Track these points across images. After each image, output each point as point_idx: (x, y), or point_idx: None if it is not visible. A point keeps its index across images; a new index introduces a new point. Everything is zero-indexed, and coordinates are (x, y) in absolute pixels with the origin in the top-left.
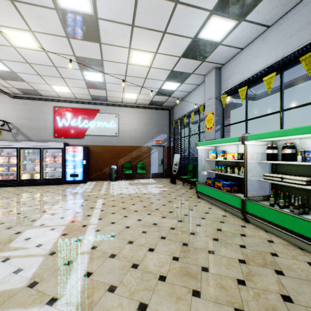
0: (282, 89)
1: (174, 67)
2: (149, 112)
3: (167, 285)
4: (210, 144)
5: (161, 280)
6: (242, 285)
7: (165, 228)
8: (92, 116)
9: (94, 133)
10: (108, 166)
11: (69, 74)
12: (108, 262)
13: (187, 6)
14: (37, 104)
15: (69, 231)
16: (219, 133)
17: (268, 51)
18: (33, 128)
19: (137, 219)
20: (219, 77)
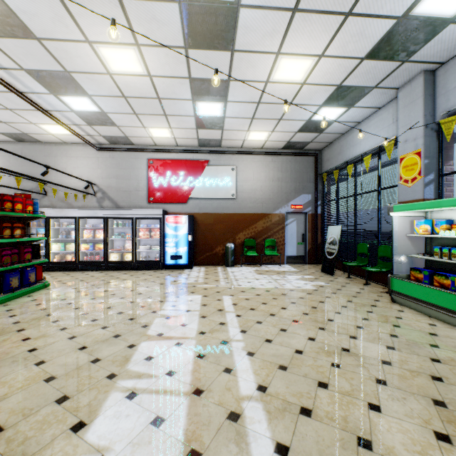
0: None
1: (345, 79)
2: (283, 160)
3: None
4: (429, 208)
5: None
6: None
7: (371, 361)
8: (199, 171)
9: (202, 196)
10: (221, 245)
11: (176, 109)
12: (304, 425)
13: None
14: (126, 156)
15: (205, 350)
16: (432, 189)
17: None
18: (122, 190)
19: (307, 338)
20: (432, 88)
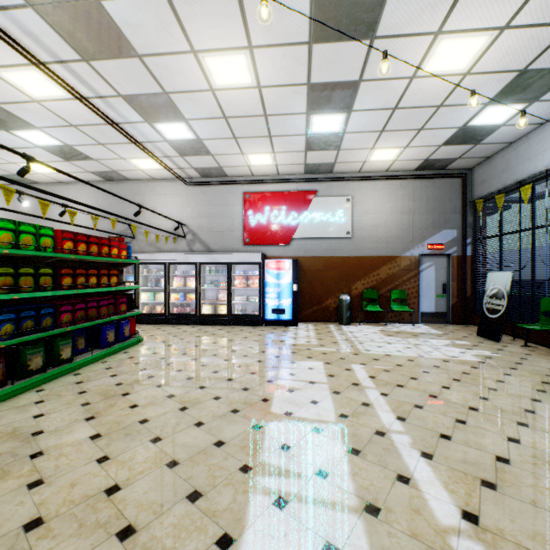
0: None
1: (535, 60)
2: (416, 185)
3: None
4: None
5: None
6: None
7: None
8: (304, 204)
9: (308, 235)
10: (333, 296)
11: (284, 127)
12: None
13: None
14: (219, 191)
15: (357, 443)
16: None
17: None
18: (214, 231)
19: (504, 437)
20: None
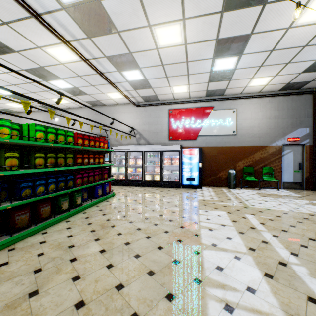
0: None
1: None
2: (280, 100)
3: None
4: None
5: None
6: None
7: None
8: (205, 115)
9: (208, 134)
10: (223, 171)
11: (197, 68)
12: None
13: None
14: (154, 109)
15: (268, 270)
16: None
17: None
18: (151, 132)
19: None
20: None
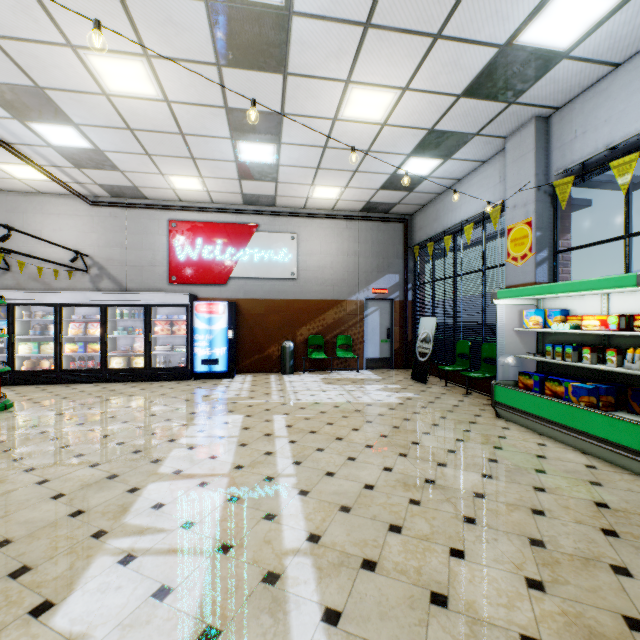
0: None
1: (438, 122)
2: (362, 227)
3: None
4: (538, 294)
5: None
6: None
7: (461, 494)
8: (244, 239)
9: (248, 274)
10: (276, 344)
11: (208, 150)
12: (364, 582)
13: None
14: (136, 216)
15: (240, 491)
16: (545, 269)
17: None
18: (129, 265)
19: (381, 468)
20: (545, 140)
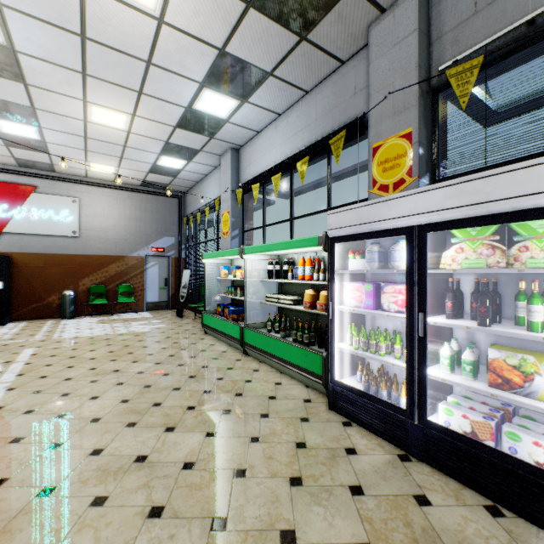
0: (292, 193)
1: (170, 139)
2: (143, 199)
3: (99, 424)
4: (215, 257)
5: (93, 421)
6: (191, 410)
7: (130, 374)
8: (20, 198)
9: (25, 231)
10: (57, 293)
11: None
12: (19, 418)
13: (165, 70)
14: None
15: None
16: (237, 242)
17: (280, 144)
18: None
19: (89, 369)
20: (237, 163)
